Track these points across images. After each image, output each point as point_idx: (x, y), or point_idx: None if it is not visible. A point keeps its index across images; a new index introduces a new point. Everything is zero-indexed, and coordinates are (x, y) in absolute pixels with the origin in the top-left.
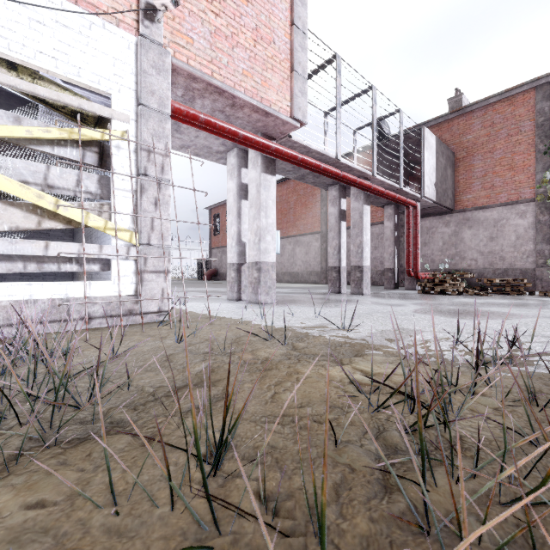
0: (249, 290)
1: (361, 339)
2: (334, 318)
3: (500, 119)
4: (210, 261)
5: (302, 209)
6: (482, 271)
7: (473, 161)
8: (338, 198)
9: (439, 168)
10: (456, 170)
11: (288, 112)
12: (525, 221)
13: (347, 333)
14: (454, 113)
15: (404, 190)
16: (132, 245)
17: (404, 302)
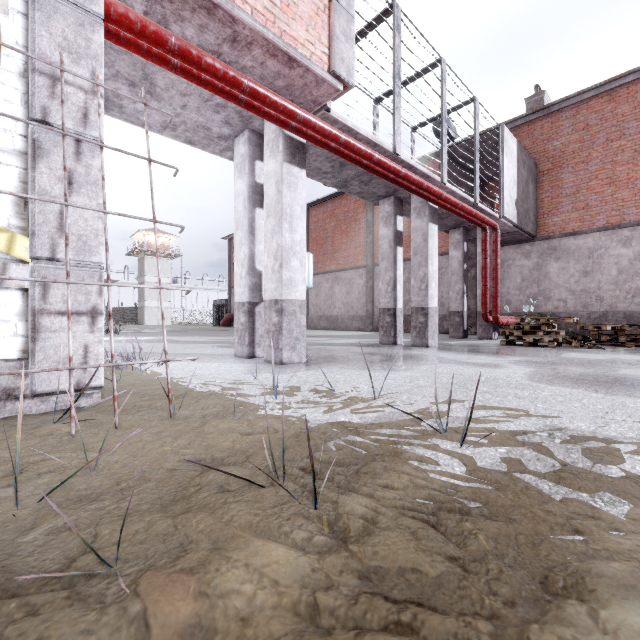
0: (266, 343)
1: (500, 472)
2: (407, 396)
3: (597, 119)
4: (229, 303)
5: (342, 237)
6: (573, 315)
7: (561, 175)
8: (393, 214)
9: (520, 181)
10: (539, 186)
11: (324, 63)
12: (630, 250)
13: (456, 449)
14: (536, 112)
15: (479, 206)
16: (16, 260)
17: (495, 359)
